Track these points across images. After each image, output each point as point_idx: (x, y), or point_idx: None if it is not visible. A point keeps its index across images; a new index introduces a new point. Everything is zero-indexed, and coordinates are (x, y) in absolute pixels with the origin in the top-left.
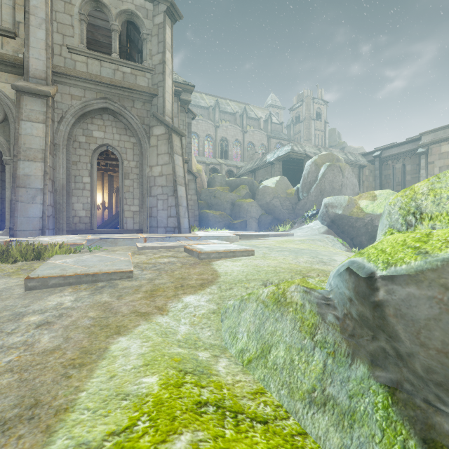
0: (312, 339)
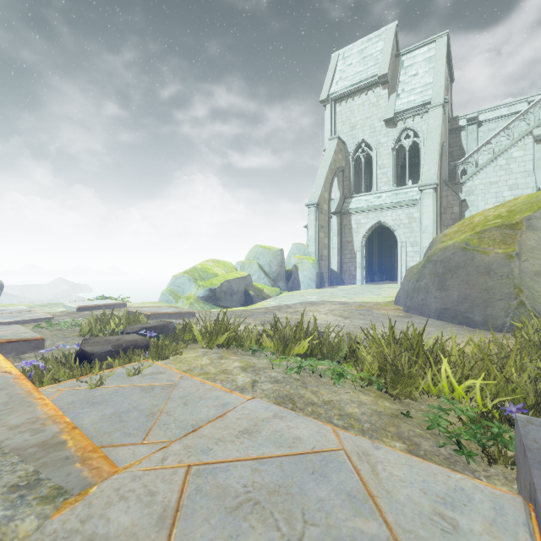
0: (205, 304)
